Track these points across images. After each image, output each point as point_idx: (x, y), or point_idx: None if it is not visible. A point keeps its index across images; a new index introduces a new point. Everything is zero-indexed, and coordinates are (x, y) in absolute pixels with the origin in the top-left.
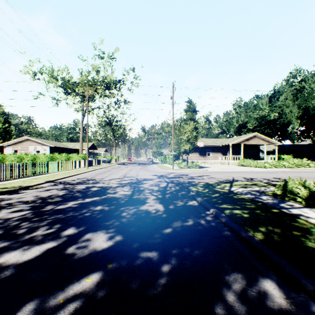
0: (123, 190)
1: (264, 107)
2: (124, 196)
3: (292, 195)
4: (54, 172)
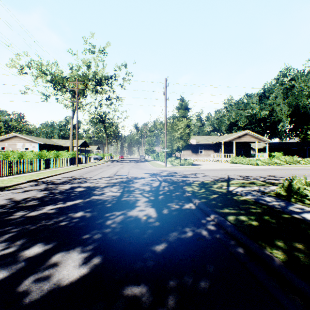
0: (111, 190)
1: (254, 106)
2: (112, 198)
3: (299, 196)
4: (40, 170)
